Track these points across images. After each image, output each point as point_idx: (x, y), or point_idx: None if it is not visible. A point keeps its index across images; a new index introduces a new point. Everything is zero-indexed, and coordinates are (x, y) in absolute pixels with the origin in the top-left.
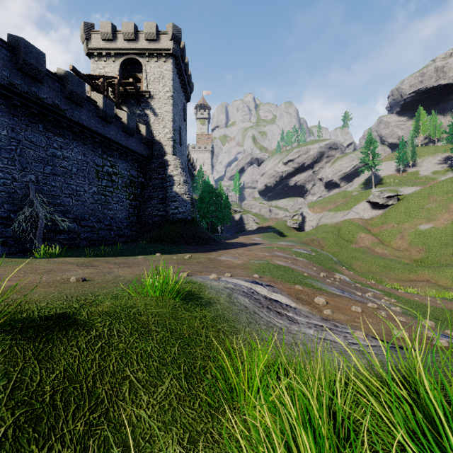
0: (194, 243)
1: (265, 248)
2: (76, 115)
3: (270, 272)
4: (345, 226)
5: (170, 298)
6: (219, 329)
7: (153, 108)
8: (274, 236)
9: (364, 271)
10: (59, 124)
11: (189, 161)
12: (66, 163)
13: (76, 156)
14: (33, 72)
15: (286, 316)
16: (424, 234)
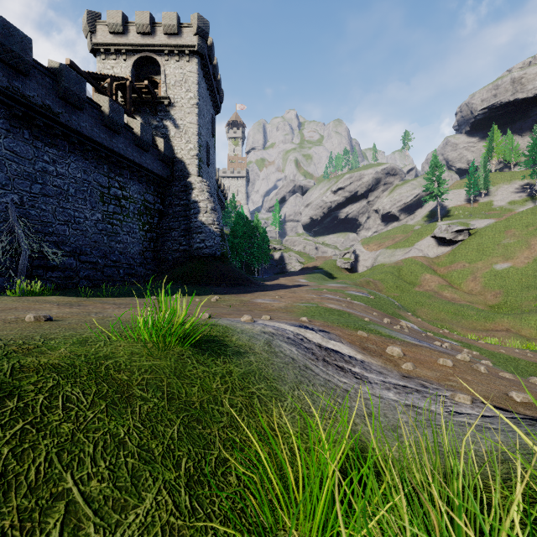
0: (224, 283)
1: (311, 289)
2: (73, 121)
3: (322, 316)
4: (407, 265)
5: (176, 344)
6: (253, 393)
7: (173, 119)
8: (321, 277)
9: (431, 319)
10: (51, 132)
11: (219, 187)
12: (60, 181)
13: (73, 173)
14: (15, 61)
15: (351, 372)
16: (501, 275)
